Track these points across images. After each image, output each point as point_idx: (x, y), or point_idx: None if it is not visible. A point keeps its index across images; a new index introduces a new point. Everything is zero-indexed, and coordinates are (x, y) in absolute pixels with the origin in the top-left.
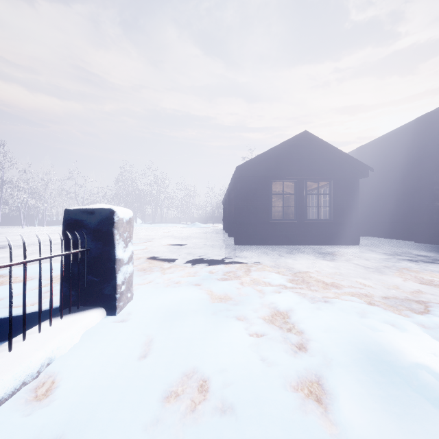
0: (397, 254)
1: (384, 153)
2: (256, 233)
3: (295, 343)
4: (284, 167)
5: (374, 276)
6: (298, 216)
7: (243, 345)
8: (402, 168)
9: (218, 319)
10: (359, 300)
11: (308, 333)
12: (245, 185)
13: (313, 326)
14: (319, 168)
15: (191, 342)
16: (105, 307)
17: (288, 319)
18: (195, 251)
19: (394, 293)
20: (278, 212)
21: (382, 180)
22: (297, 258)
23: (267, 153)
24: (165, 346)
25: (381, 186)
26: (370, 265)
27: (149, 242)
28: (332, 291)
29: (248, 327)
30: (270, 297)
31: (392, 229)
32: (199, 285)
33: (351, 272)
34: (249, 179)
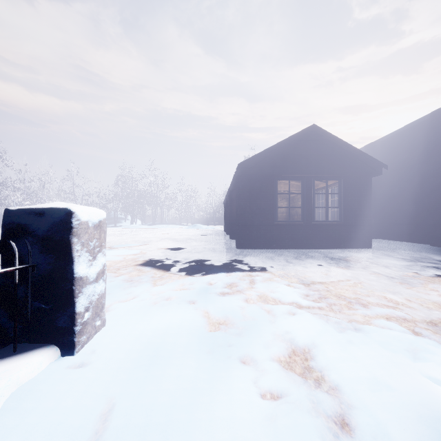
0: (417, 260)
1: (395, 151)
2: (260, 236)
3: (331, 414)
4: (290, 164)
5: (403, 290)
6: (305, 217)
7: (253, 423)
8: (416, 166)
9: (215, 366)
10: (401, 328)
11: (347, 392)
12: (248, 184)
13: (352, 379)
14: (329, 165)
15: (170, 417)
16: (59, 345)
17: (313, 364)
18: (193, 256)
19: (439, 316)
20: (282, 213)
21: (393, 179)
22: (307, 265)
23: (272, 149)
24: (129, 426)
25: (392, 185)
26: (393, 273)
27: (144, 245)
28: (360, 312)
29: (258, 379)
30: (284, 323)
31: (404, 231)
32: (194, 302)
33: (374, 284)
34: (252, 177)
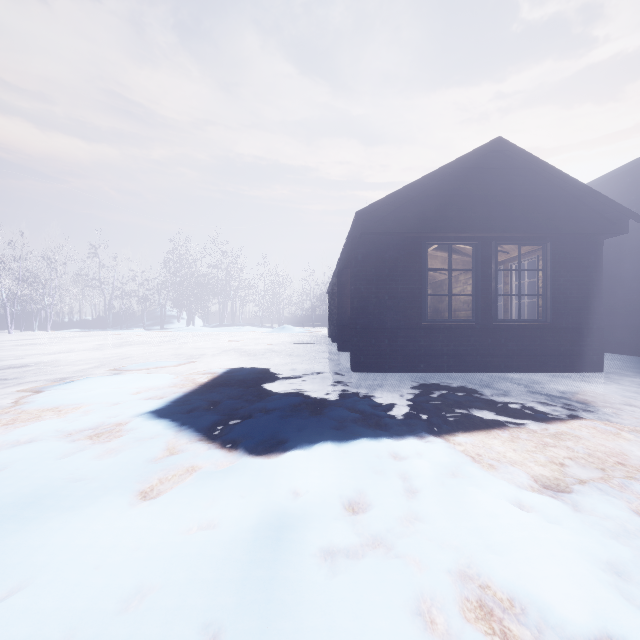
0: None
1: (624, 200)
2: (396, 348)
3: None
4: (454, 212)
5: None
6: (479, 314)
7: None
8: None
9: None
10: None
11: None
12: (373, 252)
13: None
14: (527, 215)
15: None
16: None
17: None
18: (268, 389)
19: None
20: None
21: (620, 249)
22: (512, 418)
23: (419, 183)
24: None
25: (618, 259)
26: None
27: (187, 364)
28: None
29: None
30: None
31: None
32: (221, 632)
33: None
34: (381, 239)
